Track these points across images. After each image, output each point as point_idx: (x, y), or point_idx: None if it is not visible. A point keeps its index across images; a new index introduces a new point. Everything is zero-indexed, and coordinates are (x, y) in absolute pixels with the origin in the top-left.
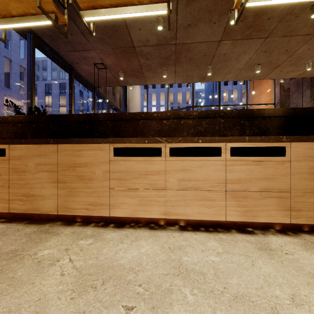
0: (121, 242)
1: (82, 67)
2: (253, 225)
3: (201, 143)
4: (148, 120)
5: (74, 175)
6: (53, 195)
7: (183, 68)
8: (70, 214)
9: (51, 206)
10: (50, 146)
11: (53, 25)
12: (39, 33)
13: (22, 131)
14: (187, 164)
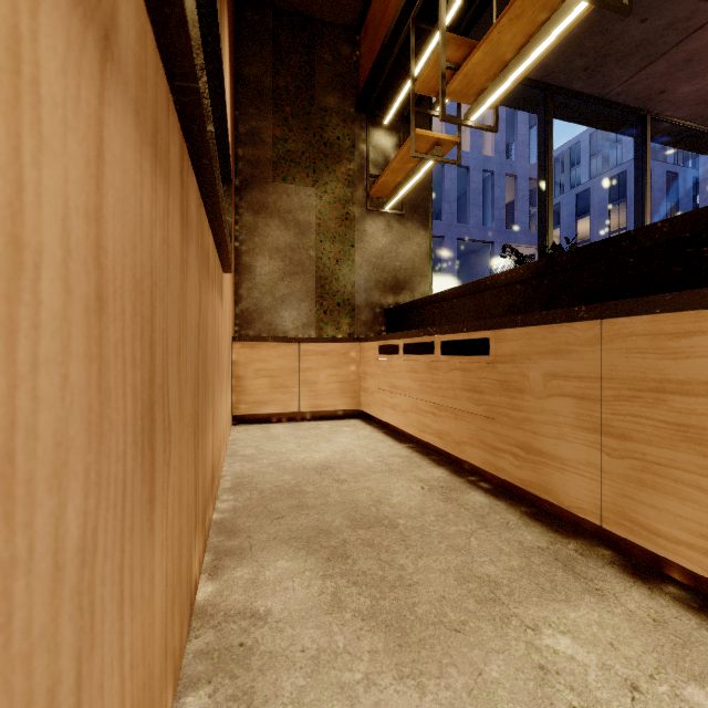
0: None
1: (677, 95)
2: None
3: None
4: None
5: (659, 419)
6: (588, 466)
7: None
8: (642, 545)
9: (583, 495)
10: (580, 327)
11: (592, 36)
12: (562, 79)
13: (522, 299)
14: None
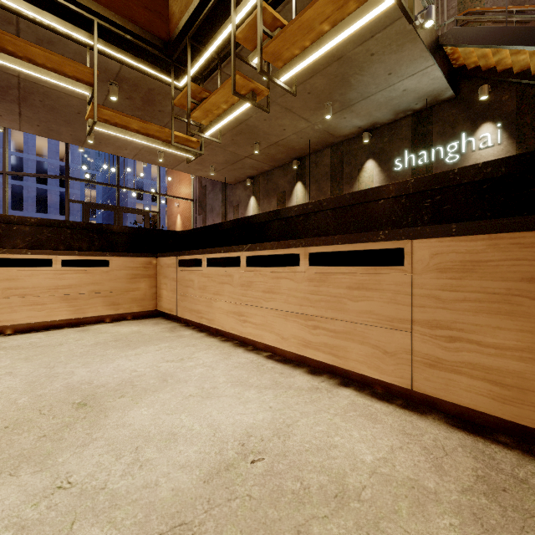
0: None
1: None
2: (87, 322)
3: (31, 255)
4: None
5: None
6: None
7: (38, 115)
8: None
9: None
10: None
11: None
12: None
13: None
14: (14, 273)
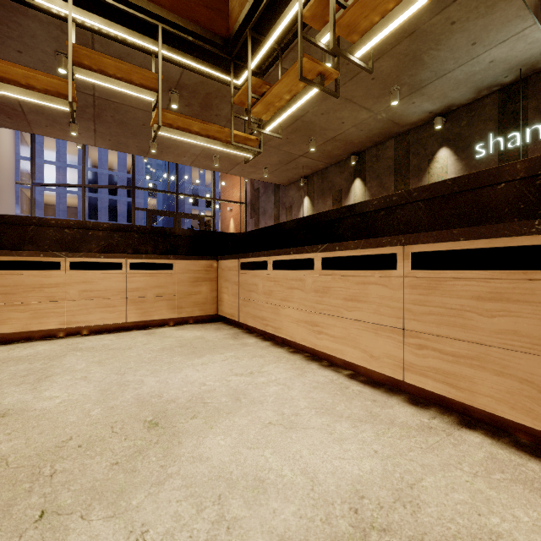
0: (12, 350)
1: None
2: (153, 324)
3: (103, 259)
4: (43, 227)
5: None
6: None
7: (110, 130)
8: None
9: None
10: None
11: None
12: None
13: None
14: (89, 276)
